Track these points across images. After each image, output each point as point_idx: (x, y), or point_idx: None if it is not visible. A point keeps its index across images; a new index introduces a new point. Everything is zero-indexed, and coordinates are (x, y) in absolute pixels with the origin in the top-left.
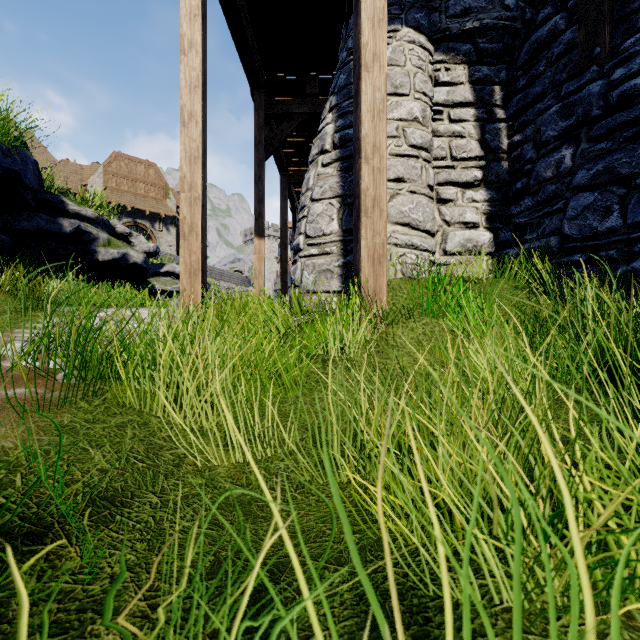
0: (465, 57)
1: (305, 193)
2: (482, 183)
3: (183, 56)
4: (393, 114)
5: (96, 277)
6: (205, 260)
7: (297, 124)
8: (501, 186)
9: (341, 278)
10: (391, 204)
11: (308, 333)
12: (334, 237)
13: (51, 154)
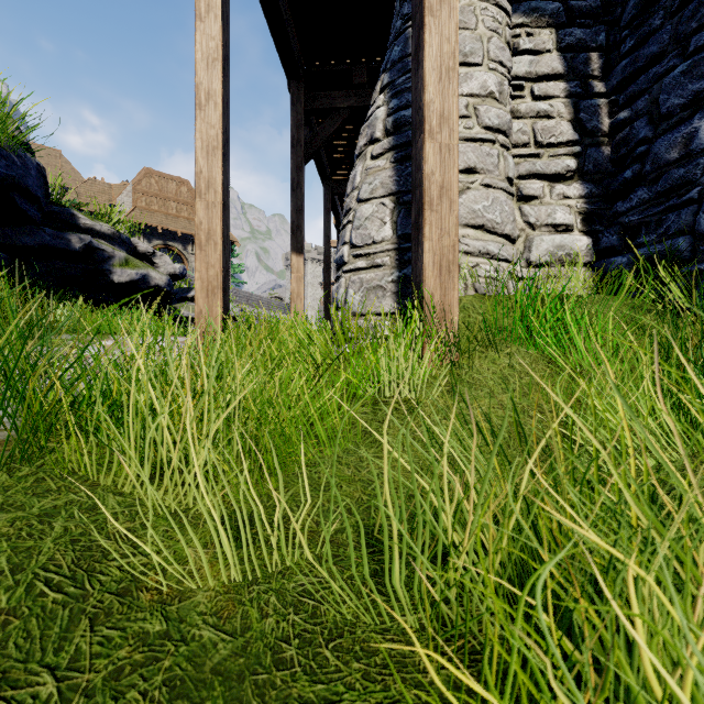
0: (552, 18)
1: (350, 193)
2: (576, 175)
3: (199, 22)
4: (462, 88)
5: (112, 302)
6: (227, 276)
7: (342, 121)
8: (602, 178)
9: (395, 296)
10: (460, 201)
11: (353, 366)
12: (387, 245)
13: (80, 174)
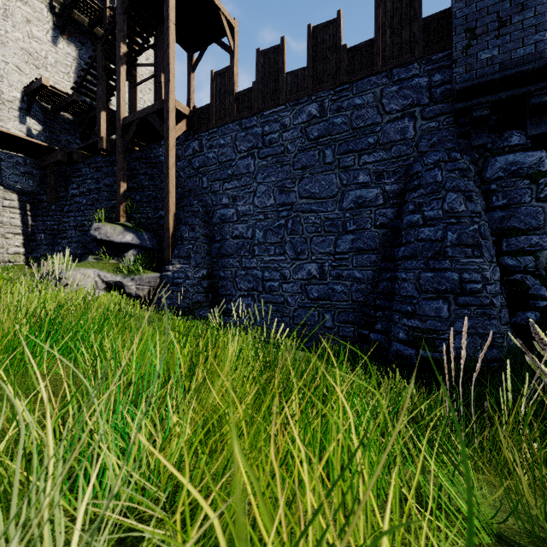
0: (17, 192)
1: None
2: (22, 234)
3: None
4: None
5: None
6: None
7: None
8: (29, 236)
9: None
10: None
11: None
12: None
13: None
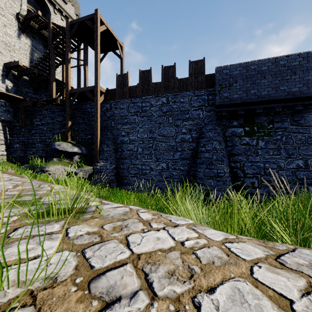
0: (1, 121)
1: None
2: (5, 144)
3: None
4: None
5: None
6: None
7: None
8: (8, 145)
9: None
10: None
11: None
12: None
13: None
